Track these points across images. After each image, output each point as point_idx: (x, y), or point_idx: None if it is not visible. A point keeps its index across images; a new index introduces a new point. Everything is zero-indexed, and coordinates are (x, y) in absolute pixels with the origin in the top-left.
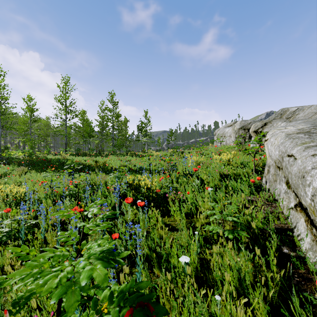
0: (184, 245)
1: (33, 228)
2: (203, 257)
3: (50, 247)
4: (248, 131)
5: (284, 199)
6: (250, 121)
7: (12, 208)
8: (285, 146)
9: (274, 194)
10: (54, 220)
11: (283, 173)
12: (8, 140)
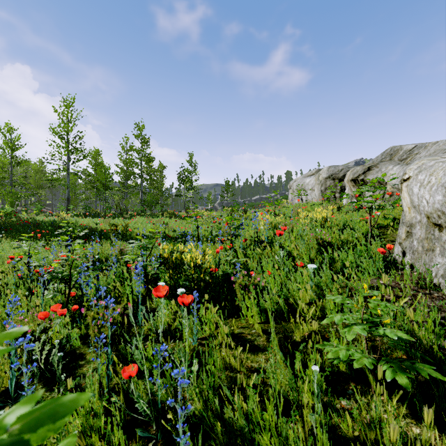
0: (283, 391)
1: None
2: (329, 420)
3: None
4: (339, 181)
5: None
6: (342, 167)
7: None
8: None
9: (430, 275)
10: None
11: None
12: None
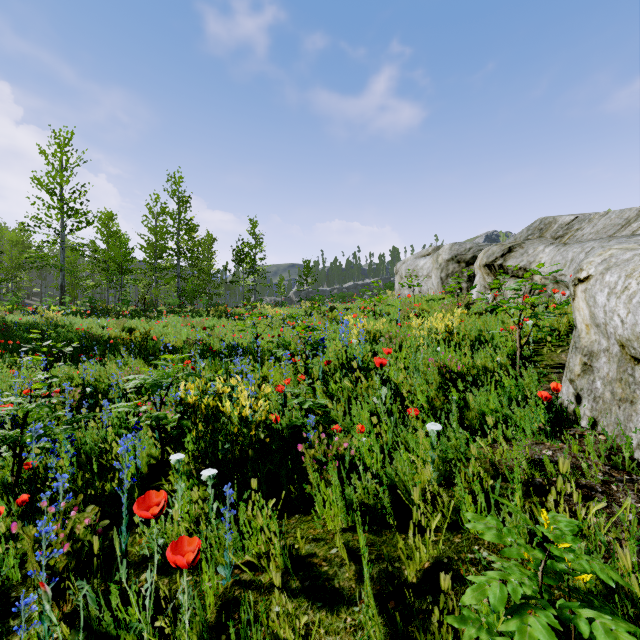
0: None
1: None
2: None
3: None
4: (466, 265)
5: None
6: (471, 244)
7: None
8: None
9: (628, 445)
10: None
11: None
12: None
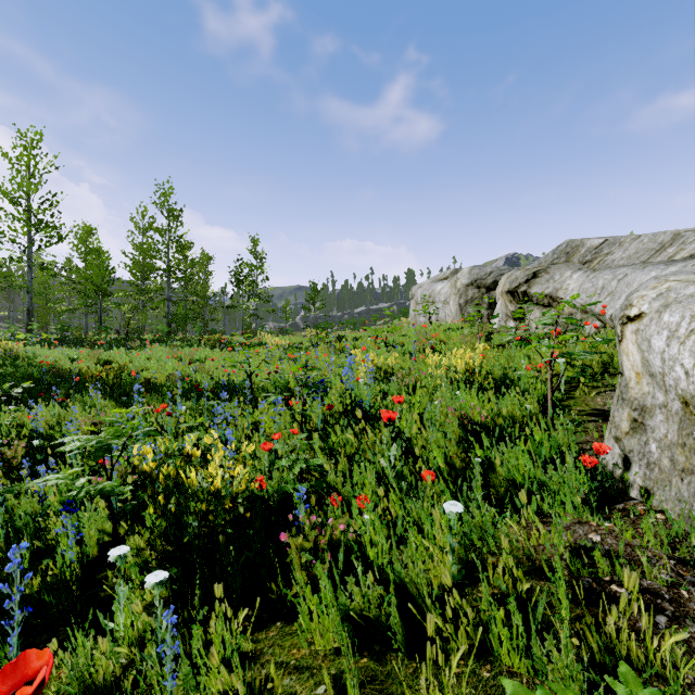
0: None
1: None
2: None
3: None
4: (487, 290)
5: None
6: (492, 268)
7: None
8: None
9: None
10: None
11: None
12: None
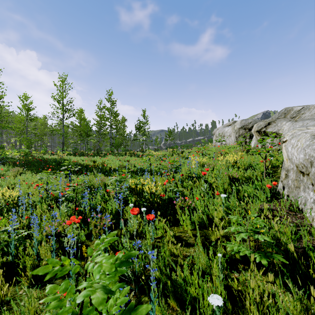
0: (203, 268)
1: (25, 240)
2: (227, 283)
3: (44, 263)
4: (249, 130)
5: (313, 210)
6: (251, 120)
7: (3, 215)
8: (314, 150)
9: (297, 203)
10: (48, 231)
11: (310, 180)
12: (4, 139)
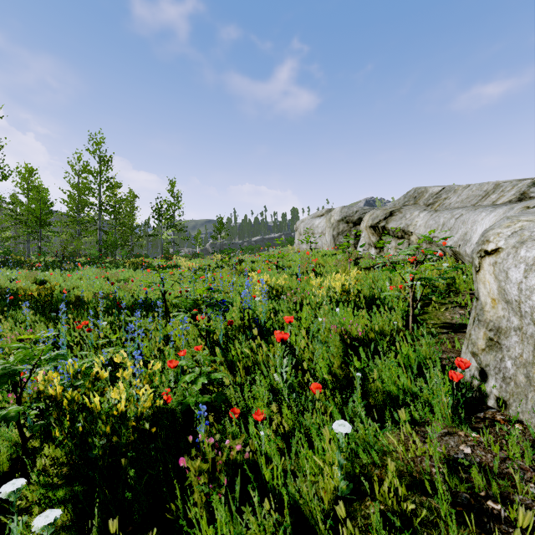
0: None
1: None
2: None
3: None
4: (353, 225)
5: None
6: (357, 208)
7: None
8: None
9: None
10: None
11: None
12: None
